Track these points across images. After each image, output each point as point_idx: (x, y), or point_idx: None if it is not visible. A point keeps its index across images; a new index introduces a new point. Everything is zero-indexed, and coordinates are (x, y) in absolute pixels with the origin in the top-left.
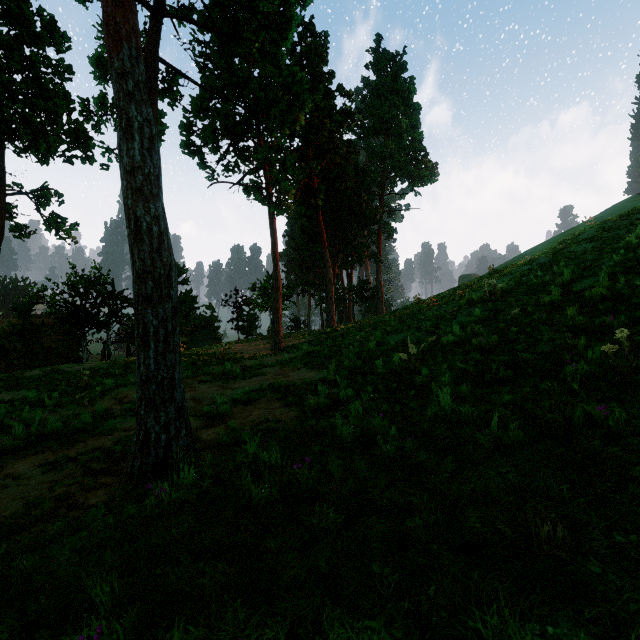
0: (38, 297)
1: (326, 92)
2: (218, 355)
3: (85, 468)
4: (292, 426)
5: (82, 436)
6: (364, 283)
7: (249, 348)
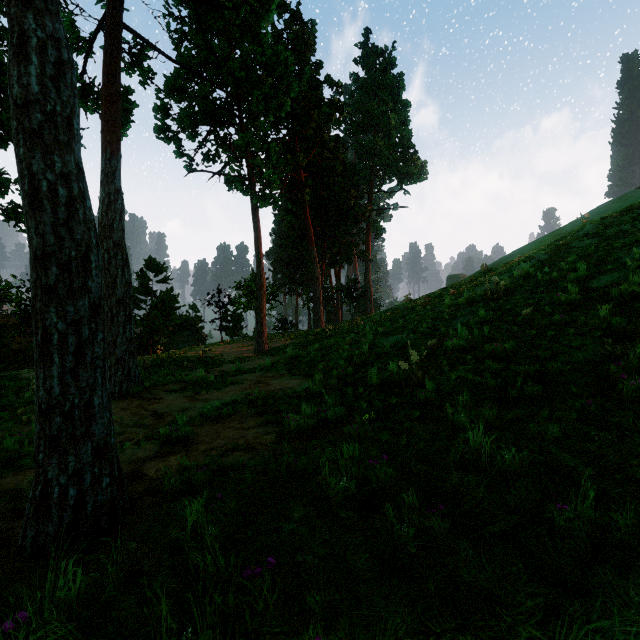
0: (2, 295)
1: (313, 82)
2: (196, 358)
3: None
4: (263, 463)
5: None
6: (353, 282)
7: (231, 350)
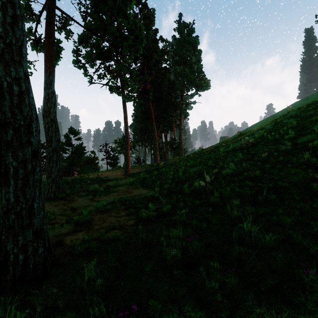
0: None
1: (154, 39)
2: (94, 178)
3: None
4: (129, 238)
5: None
6: (173, 140)
7: (112, 174)
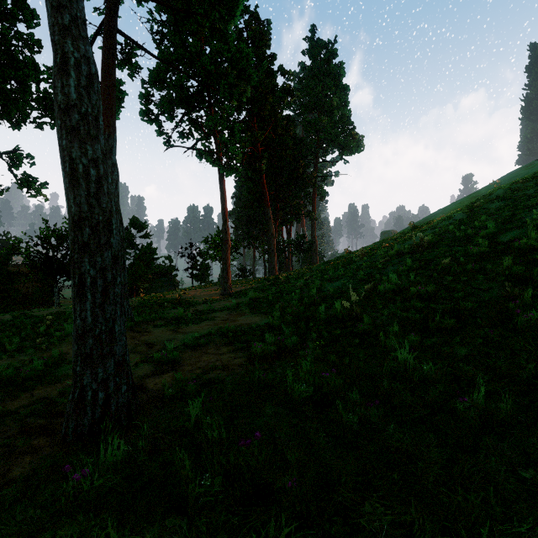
0: (14, 249)
1: (269, 72)
2: (174, 300)
3: (22, 424)
4: (239, 377)
5: (30, 384)
6: (301, 237)
7: (201, 294)
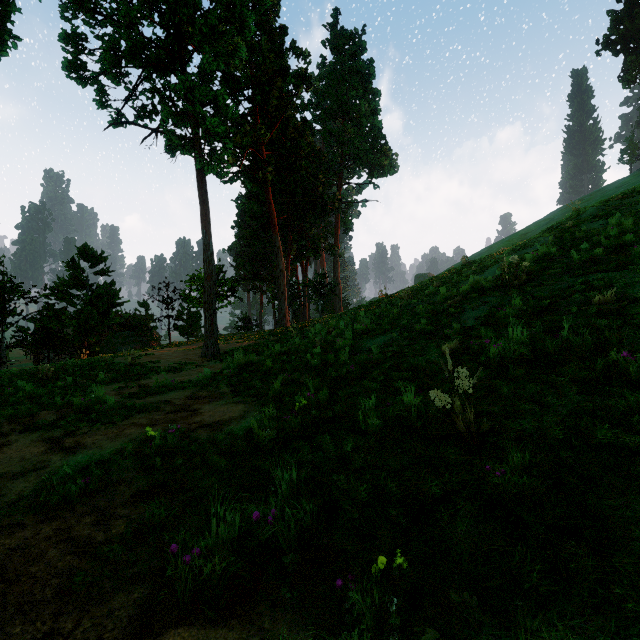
0: None
1: (277, 48)
2: (123, 366)
3: None
4: None
5: None
6: (321, 277)
7: (173, 354)
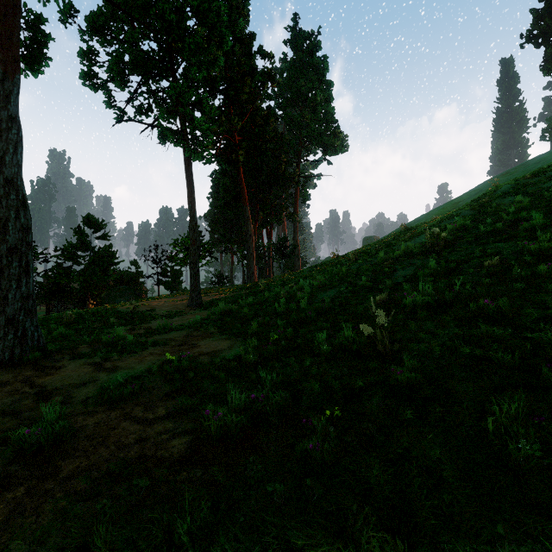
0: None
1: (247, 52)
2: (126, 313)
3: None
4: None
5: None
6: (283, 241)
7: (164, 305)
